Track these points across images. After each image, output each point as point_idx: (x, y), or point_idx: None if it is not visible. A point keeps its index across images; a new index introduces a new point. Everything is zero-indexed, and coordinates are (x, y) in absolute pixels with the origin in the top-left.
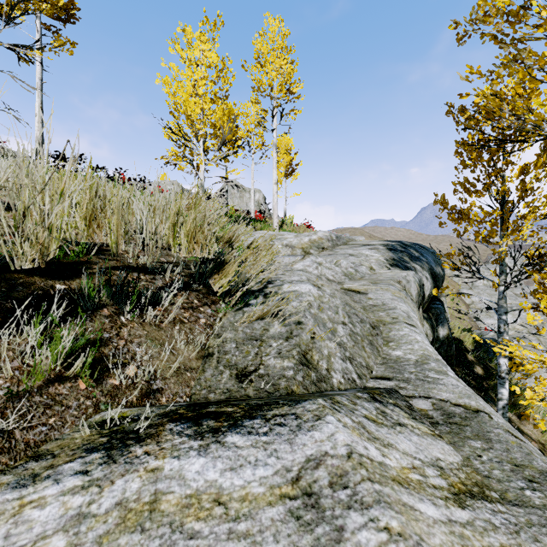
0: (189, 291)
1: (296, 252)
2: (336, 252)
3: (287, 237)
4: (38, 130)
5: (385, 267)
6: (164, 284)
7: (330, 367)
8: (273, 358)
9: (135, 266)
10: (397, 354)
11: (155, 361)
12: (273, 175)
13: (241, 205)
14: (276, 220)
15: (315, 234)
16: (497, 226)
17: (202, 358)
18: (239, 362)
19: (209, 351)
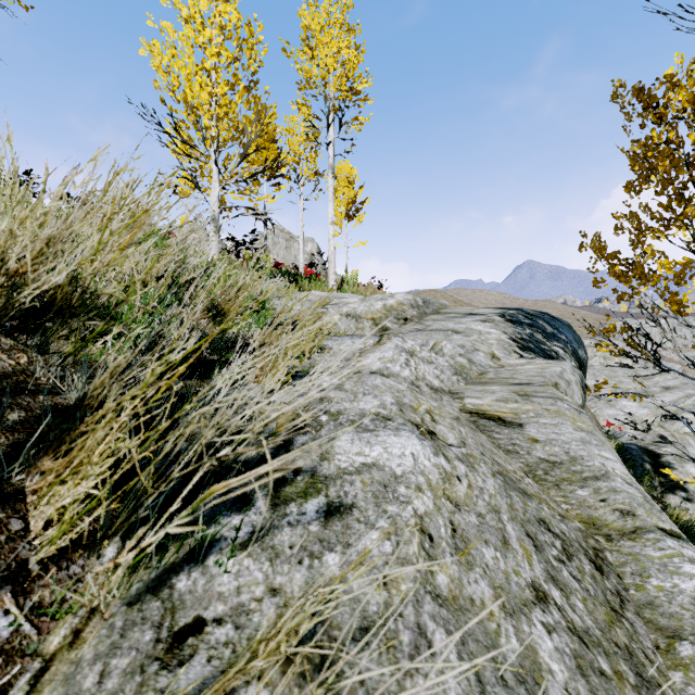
0: None
1: (363, 326)
2: (428, 326)
3: (349, 301)
4: None
5: (513, 354)
6: None
7: None
8: None
9: None
10: None
11: None
12: (329, 211)
13: (288, 258)
14: (333, 277)
15: (392, 297)
16: None
17: None
18: None
19: None
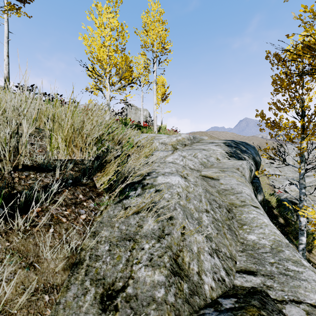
0: (76, 185)
1: (168, 147)
2: (193, 147)
3: (162, 137)
4: (5, 69)
5: (226, 158)
6: (53, 181)
7: (200, 268)
8: (143, 267)
9: (29, 165)
10: (252, 238)
11: (3, 287)
12: (154, 99)
13: (135, 118)
14: (156, 127)
15: (180, 136)
16: (301, 131)
17: (70, 267)
18: (108, 274)
19: (81, 256)
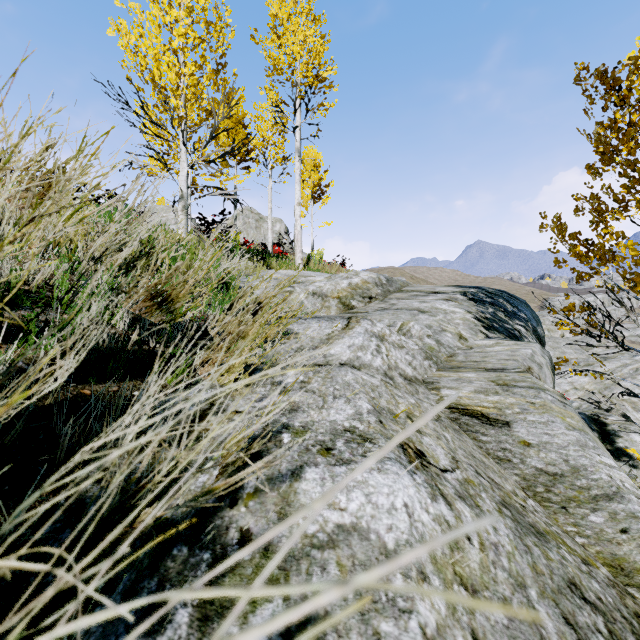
0: None
1: (329, 304)
2: (393, 305)
3: (315, 279)
4: None
5: (479, 334)
6: None
7: None
8: None
9: None
10: None
11: None
12: (296, 192)
13: (258, 238)
14: (299, 256)
15: (357, 275)
16: None
17: None
18: None
19: None
